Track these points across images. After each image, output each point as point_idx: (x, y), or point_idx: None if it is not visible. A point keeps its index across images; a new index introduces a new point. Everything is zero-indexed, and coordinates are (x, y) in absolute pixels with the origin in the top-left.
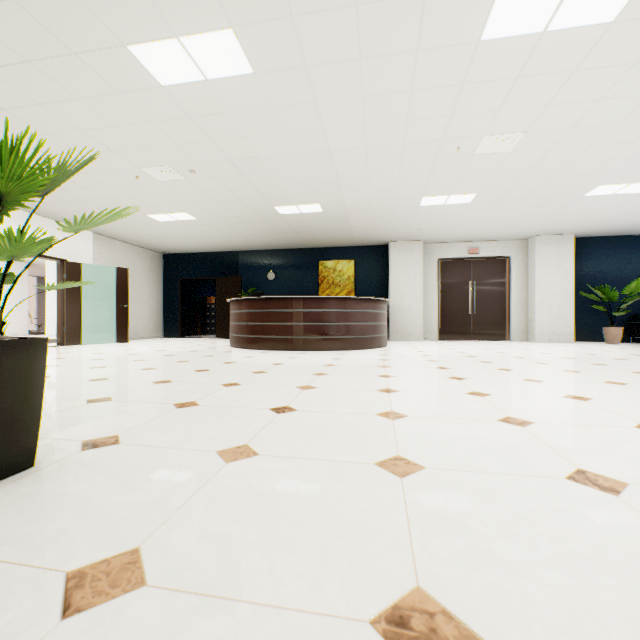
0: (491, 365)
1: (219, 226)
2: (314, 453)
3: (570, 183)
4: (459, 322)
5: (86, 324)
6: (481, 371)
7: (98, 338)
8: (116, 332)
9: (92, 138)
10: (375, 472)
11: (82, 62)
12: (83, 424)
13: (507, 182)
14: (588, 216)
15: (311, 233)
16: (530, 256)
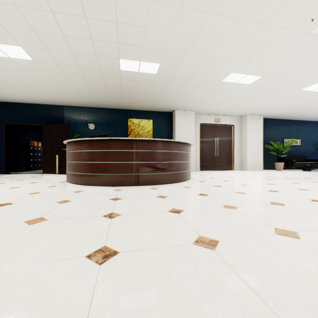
0: None
1: (55, 74)
2: None
3: (309, 78)
4: (210, 160)
5: None
6: None
7: None
8: None
9: None
10: None
11: None
12: None
13: (287, 69)
14: (282, 105)
15: (131, 95)
16: (243, 125)
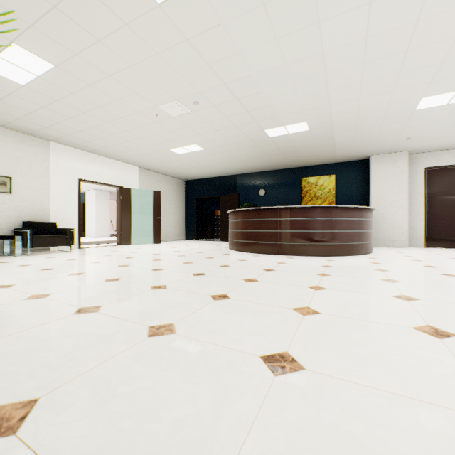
0: None
1: (221, 154)
2: None
3: None
4: (450, 230)
5: (134, 230)
6: None
7: (142, 240)
8: (152, 236)
9: (119, 82)
10: None
11: None
12: (31, 357)
13: None
14: None
15: (296, 153)
16: None
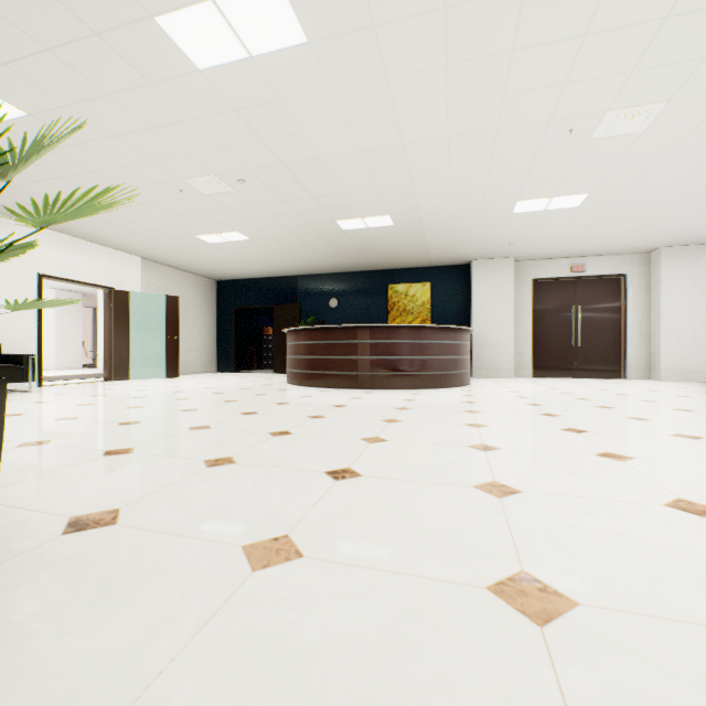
0: (615, 412)
1: (275, 247)
2: (387, 558)
3: None
4: (559, 355)
5: (134, 357)
6: (605, 420)
7: (147, 373)
8: (165, 366)
9: (128, 145)
10: (491, 609)
11: (106, 45)
12: (84, 488)
13: (632, 176)
14: None
15: (379, 252)
16: (653, 273)
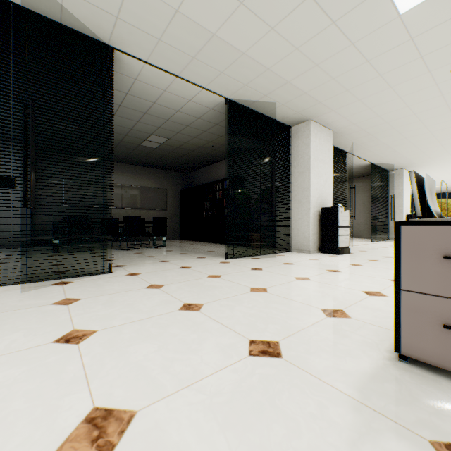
0: None
1: None
2: None
3: None
4: None
5: None
6: None
7: None
8: None
9: None
10: None
11: None
12: None
13: None
14: None
15: None
16: None
